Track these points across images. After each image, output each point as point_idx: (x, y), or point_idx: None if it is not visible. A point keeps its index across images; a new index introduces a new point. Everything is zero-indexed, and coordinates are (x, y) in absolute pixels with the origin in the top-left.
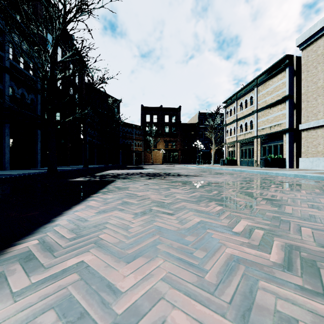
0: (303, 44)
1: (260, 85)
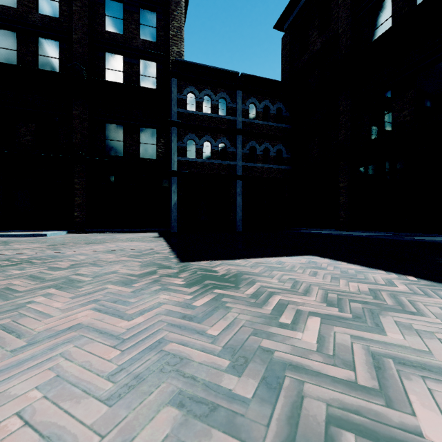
0: None
1: None
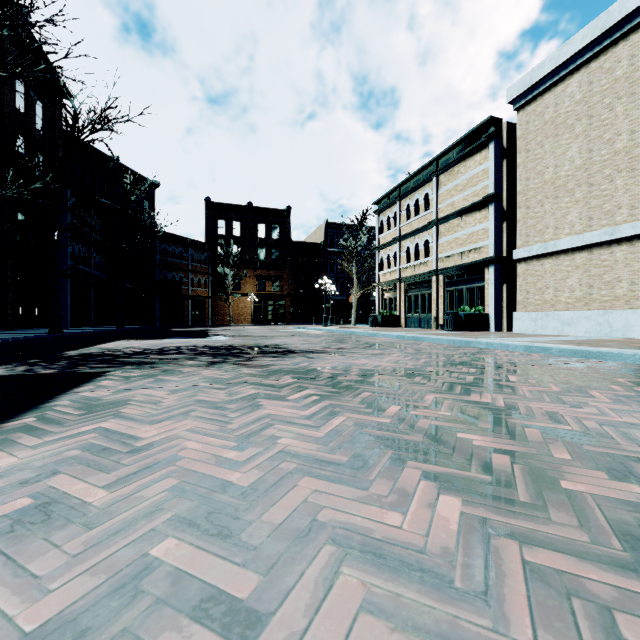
0: (520, 100)
1: (444, 173)
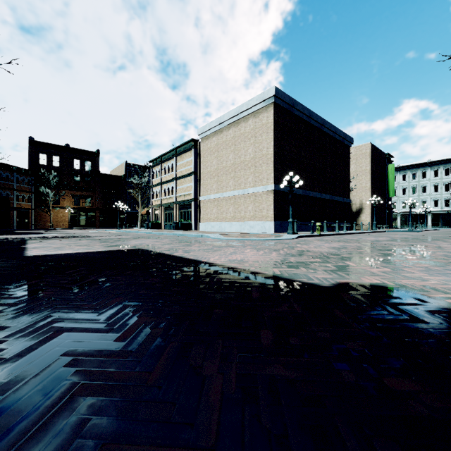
0: (201, 136)
1: (179, 156)
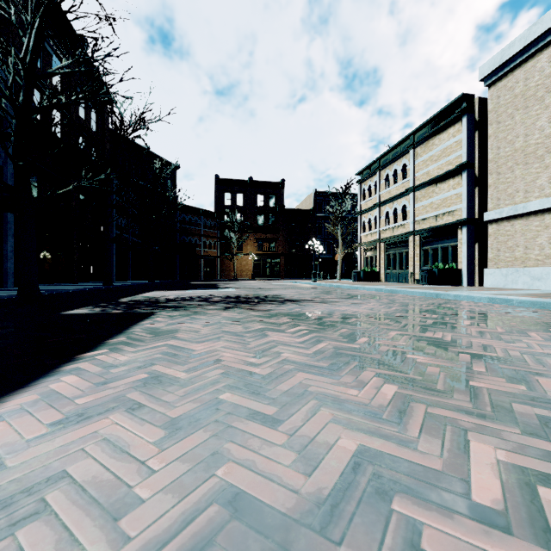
0: (491, 77)
1: (420, 146)
